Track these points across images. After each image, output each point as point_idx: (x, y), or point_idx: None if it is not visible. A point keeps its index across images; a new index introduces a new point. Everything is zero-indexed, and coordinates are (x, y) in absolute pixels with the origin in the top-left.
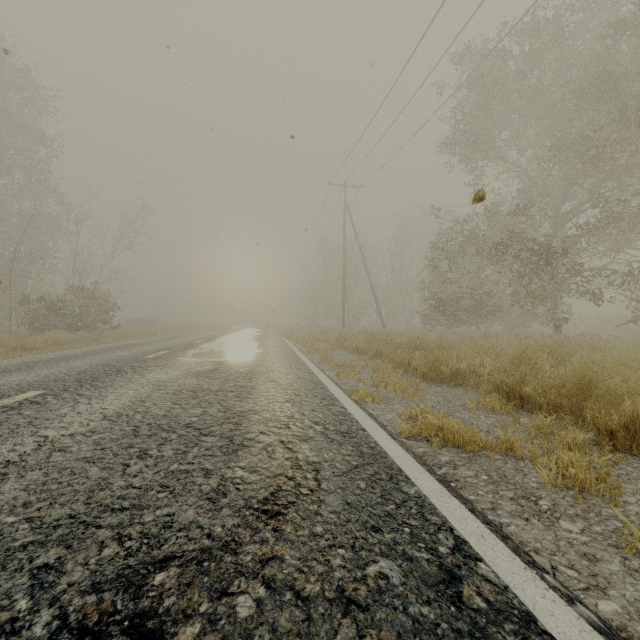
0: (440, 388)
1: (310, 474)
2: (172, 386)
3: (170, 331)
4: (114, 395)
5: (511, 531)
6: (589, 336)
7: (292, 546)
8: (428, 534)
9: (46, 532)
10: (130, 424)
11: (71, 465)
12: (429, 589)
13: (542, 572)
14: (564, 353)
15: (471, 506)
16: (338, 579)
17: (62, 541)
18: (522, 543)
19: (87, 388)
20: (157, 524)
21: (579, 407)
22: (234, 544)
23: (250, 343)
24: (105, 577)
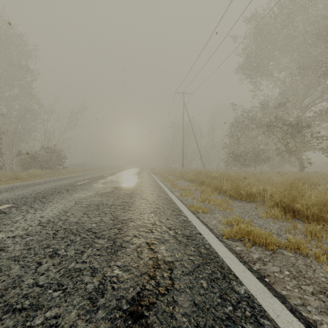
0: (241, 203)
1: (166, 273)
2: (86, 202)
3: (93, 169)
4: (51, 208)
5: None
6: (320, 173)
7: None
8: None
9: None
10: (53, 229)
11: (2, 263)
12: None
13: None
14: (311, 183)
15: (288, 304)
16: None
17: None
18: None
19: (37, 203)
20: None
21: None
22: None
23: (133, 176)
24: None
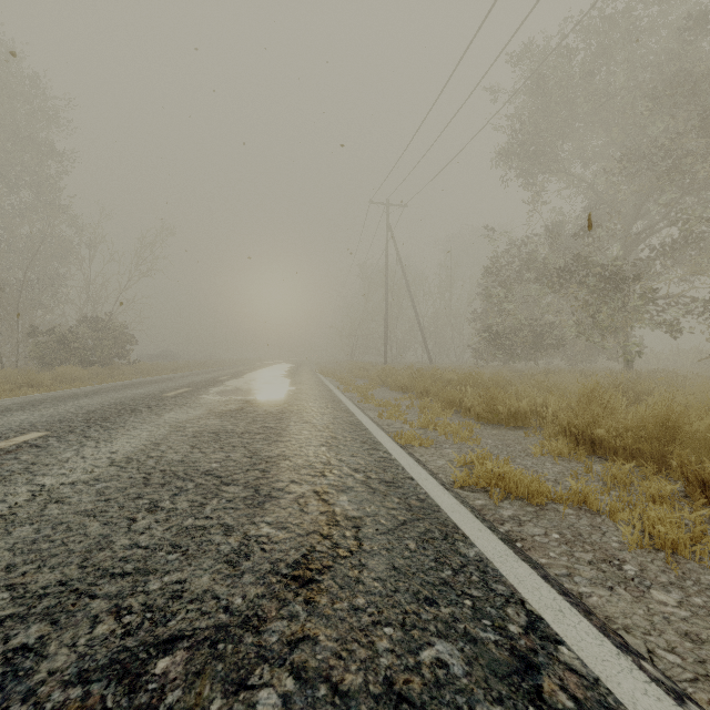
0: (497, 430)
1: (349, 532)
2: (192, 427)
3: (193, 367)
4: (125, 437)
5: (593, 603)
6: (665, 372)
7: (328, 623)
8: (494, 608)
9: (29, 603)
10: (141, 471)
11: (68, 519)
12: (500, 682)
13: (639, 658)
14: (638, 391)
15: (543, 572)
16: (385, 667)
17: (47, 615)
18: (608, 619)
19: (95, 429)
20: (164, 593)
21: (662, 453)
22: (257, 620)
23: (281, 380)
24: (95, 663)
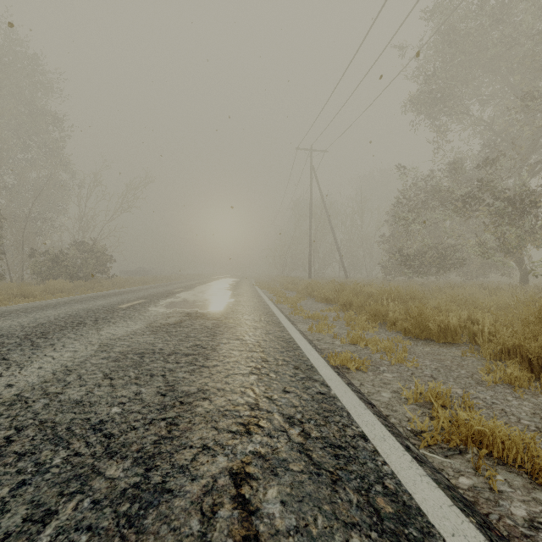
0: (429, 348)
1: None
2: (120, 346)
3: (159, 280)
4: (43, 360)
5: None
6: None
7: None
8: None
9: None
10: (14, 423)
11: None
12: None
13: None
14: None
15: None
16: None
17: None
18: None
19: (22, 348)
20: None
21: None
22: None
23: (224, 292)
24: None
